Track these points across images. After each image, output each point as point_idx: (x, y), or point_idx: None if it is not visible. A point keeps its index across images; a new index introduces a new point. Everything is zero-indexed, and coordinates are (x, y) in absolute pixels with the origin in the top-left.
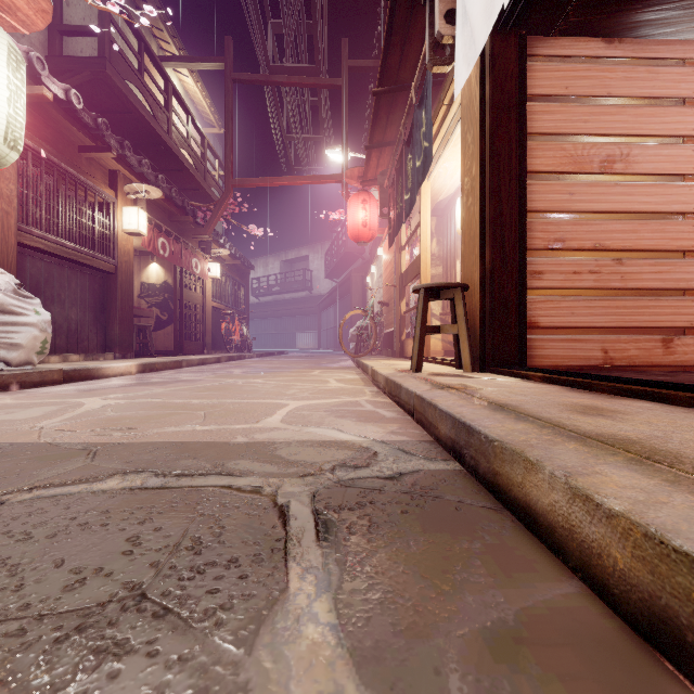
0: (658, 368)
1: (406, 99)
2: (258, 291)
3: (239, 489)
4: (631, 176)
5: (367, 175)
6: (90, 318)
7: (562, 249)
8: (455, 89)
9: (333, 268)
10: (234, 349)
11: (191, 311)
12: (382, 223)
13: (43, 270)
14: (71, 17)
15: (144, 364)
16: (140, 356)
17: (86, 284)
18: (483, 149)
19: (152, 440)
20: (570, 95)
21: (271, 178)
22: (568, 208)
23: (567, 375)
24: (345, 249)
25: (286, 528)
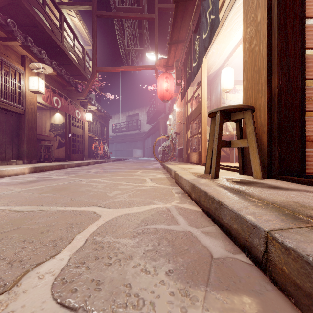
0: None
1: (193, 8)
2: (115, 130)
3: None
4: None
5: (168, 62)
6: (7, 140)
7: None
8: None
9: (150, 118)
10: (101, 158)
11: (75, 138)
12: (175, 93)
13: None
14: None
15: (35, 167)
16: (42, 162)
17: (4, 120)
18: None
19: None
20: None
21: (117, 67)
22: None
23: None
24: (156, 109)
25: None
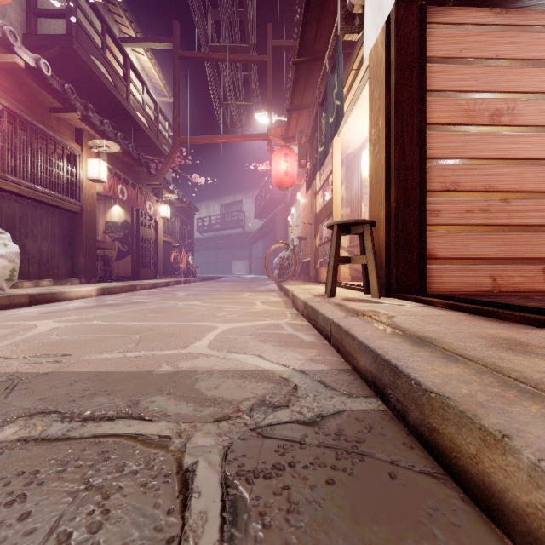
0: (540, 293)
1: (320, 68)
2: (202, 228)
3: (144, 441)
4: (516, 127)
5: (288, 133)
6: (59, 250)
7: (456, 191)
8: (365, 51)
9: (261, 210)
10: (182, 275)
11: (146, 244)
12: (300, 173)
13: (18, 210)
14: (45, 3)
15: (103, 288)
16: (102, 281)
17: (56, 222)
18: (388, 103)
19: (78, 370)
20: (464, 58)
21: (210, 136)
22: (462, 155)
23: (470, 303)
24: (271, 195)
25: (185, 515)
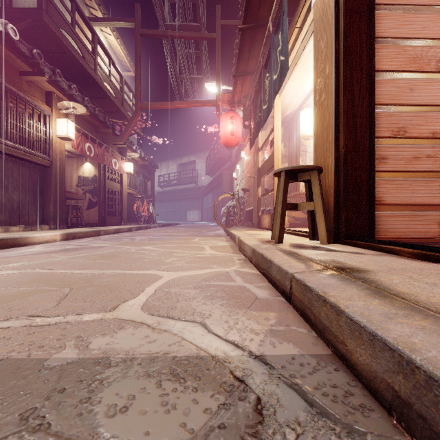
0: None
1: (263, 35)
2: (162, 183)
3: None
4: None
5: (234, 98)
6: (30, 199)
7: (403, 137)
8: None
9: (211, 168)
10: (144, 222)
11: (112, 195)
12: (244, 135)
13: None
14: None
15: (68, 234)
16: (71, 227)
17: (26, 174)
18: (336, 49)
19: None
20: (411, 5)
21: (167, 102)
22: (409, 102)
23: None
24: (219, 155)
25: None
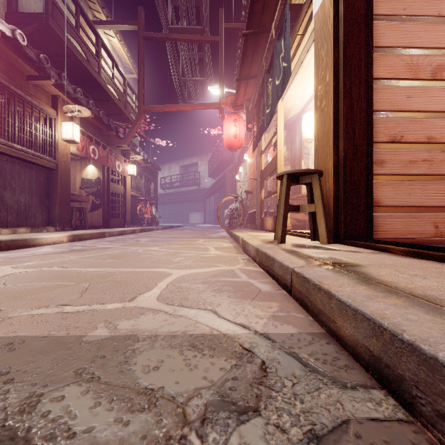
0: None
1: (266, 40)
2: (165, 185)
3: None
4: None
5: (237, 101)
6: (36, 201)
7: (400, 142)
8: (314, 6)
9: (214, 170)
10: (147, 224)
11: (115, 198)
12: (247, 138)
13: None
14: None
15: (74, 235)
16: (76, 229)
17: (33, 177)
18: (336, 58)
19: None
20: (408, 15)
21: (170, 105)
22: (406, 108)
23: (436, 250)
24: (221, 157)
25: None
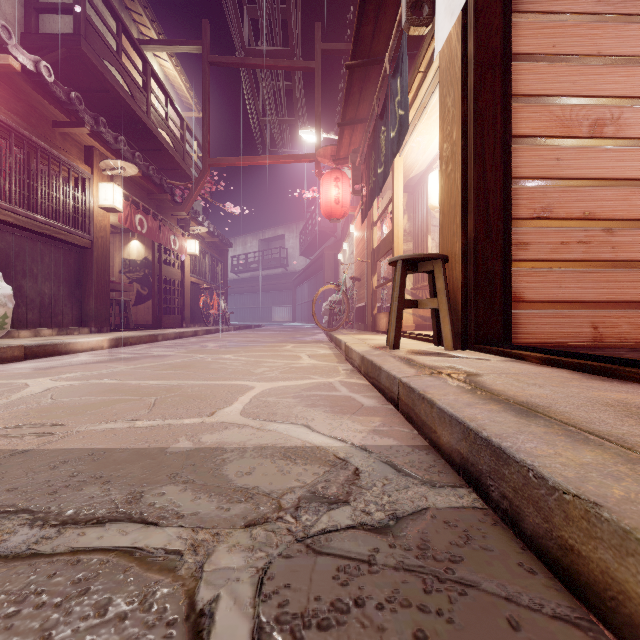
0: None
1: (378, 73)
2: (237, 268)
3: (143, 560)
4: (622, 140)
5: (339, 153)
6: (65, 292)
7: (549, 219)
8: (436, 45)
9: (307, 246)
10: (213, 323)
11: (170, 286)
12: (353, 202)
13: (14, 244)
14: None
15: (117, 339)
16: (117, 330)
17: (60, 259)
18: (465, 110)
19: (69, 446)
20: (558, 54)
21: (247, 157)
22: (556, 175)
23: (574, 357)
24: (318, 228)
25: None
